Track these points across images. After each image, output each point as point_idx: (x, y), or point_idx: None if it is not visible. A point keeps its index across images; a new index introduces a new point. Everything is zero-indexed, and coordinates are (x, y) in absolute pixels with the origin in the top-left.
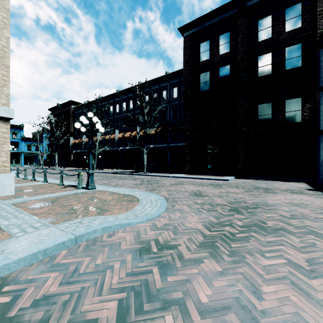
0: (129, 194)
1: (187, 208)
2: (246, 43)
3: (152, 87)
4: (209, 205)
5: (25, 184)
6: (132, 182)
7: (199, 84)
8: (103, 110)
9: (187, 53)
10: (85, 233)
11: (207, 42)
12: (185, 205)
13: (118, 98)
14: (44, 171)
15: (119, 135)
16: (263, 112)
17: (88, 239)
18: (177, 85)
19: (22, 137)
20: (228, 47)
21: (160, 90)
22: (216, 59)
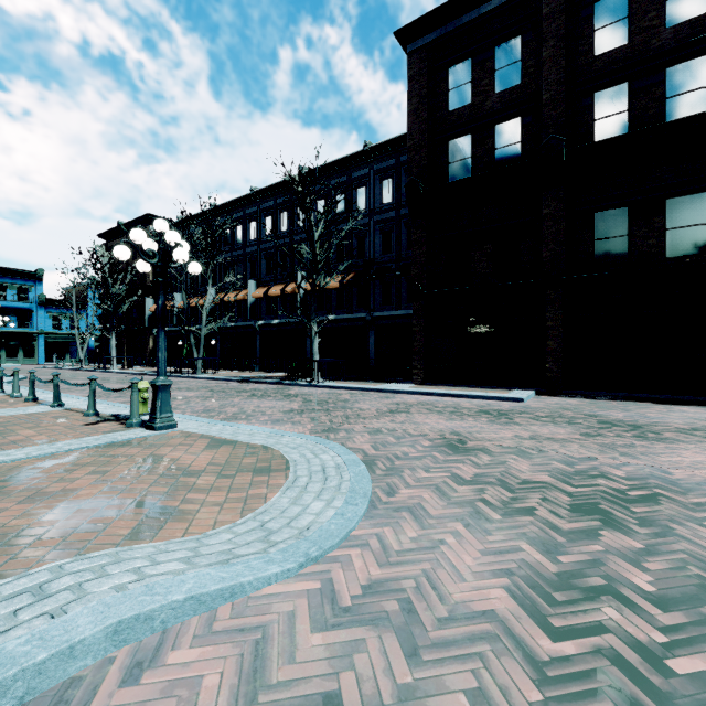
0: (264, 445)
1: (436, 501)
2: (564, 61)
3: (333, 179)
4: (501, 486)
5: (1, 412)
6: (281, 405)
7: (445, 166)
8: (219, 233)
9: (418, 92)
10: (13, 674)
11: (466, 63)
12: (427, 488)
13: (254, 207)
14: (54, 378)
15: (256, 291)
16: (606, 231)
17: (30, 699)
18: (391, 174)
19: (40, 298)
20: (519, 74)
21: (352, 187)
22: (489, 103)
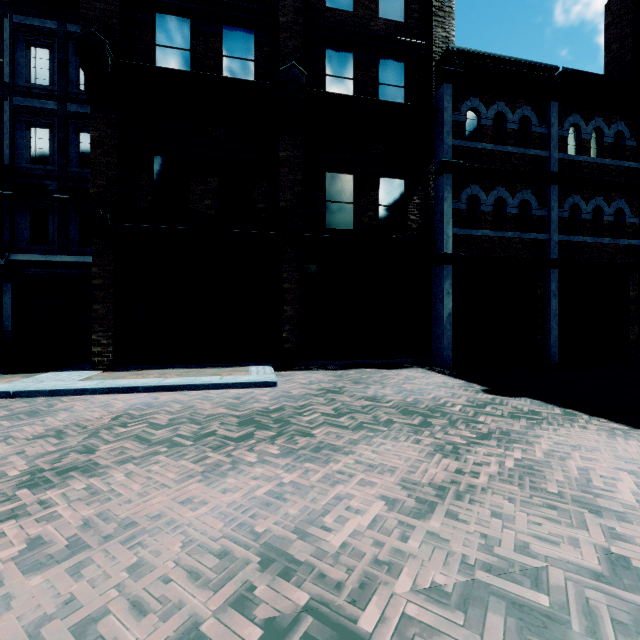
0: None
1: None
2: None
3: None
4: None
5: None
6: None
7: (150, 45)
8: None
9: None
10: None
11: None
12: None
13: None
14: None
15: None
16: (336, 195)
17: None
18: (49, 42)
19: None
20: None
21: None
22: None
